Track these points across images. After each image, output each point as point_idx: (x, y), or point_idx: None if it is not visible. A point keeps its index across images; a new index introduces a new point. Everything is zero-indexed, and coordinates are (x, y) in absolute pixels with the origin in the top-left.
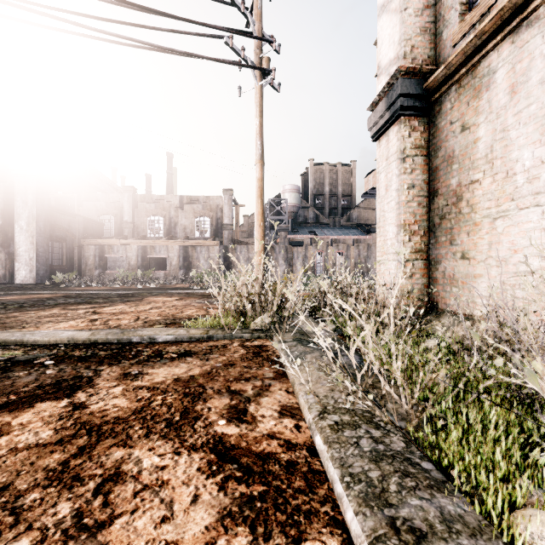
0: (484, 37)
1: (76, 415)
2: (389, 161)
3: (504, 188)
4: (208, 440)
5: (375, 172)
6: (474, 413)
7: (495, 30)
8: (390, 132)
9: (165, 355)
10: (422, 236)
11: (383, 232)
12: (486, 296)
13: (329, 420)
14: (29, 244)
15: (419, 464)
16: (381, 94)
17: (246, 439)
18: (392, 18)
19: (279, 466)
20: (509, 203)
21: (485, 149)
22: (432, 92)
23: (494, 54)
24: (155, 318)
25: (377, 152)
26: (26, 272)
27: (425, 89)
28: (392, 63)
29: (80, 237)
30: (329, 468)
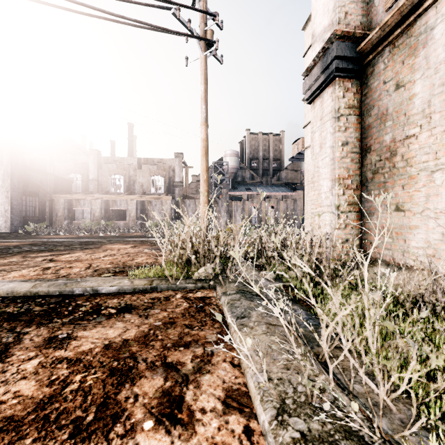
0: None
1: None
2: (323, 120)
3: (444, 141)
4: None
5: (300, 140)
6: None
7: None
8: (324, 94)
9: (103, 311)
10: (355, 189)
11: (317, 186)
12: (423, 247)
13: (291, 428)
14: (4, 198)
15: None
16: (315, 59)
17: None
18: None
19: None
20: None
21: (422, 104)
22: (365, 55)
23: (432, 10)
24: (106, 266)
25: (311, 113)
26: (2, 222)
27: (358, 52)
28: (327, 30)
29: (51, 192)
30: None
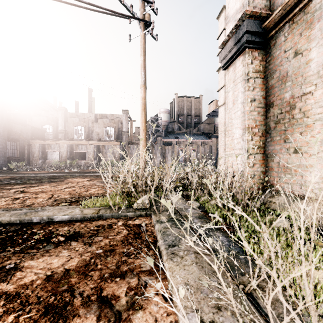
0: None
1: None
2: (236, 82)
3: None
4: None
5: (214, 102)
6: None
7: None
8: (236, 61)
9: (53, 239)
10: (261, 136)
11: (231, 133)
12: (318, 182)
13: None
14: None
15: None
16: (229, 34)
17: None
18: None
19: None
20: None
21: (317, 67)
22: (269, 30)
23: None
24: (64, 197)
25: (226, 77)
26: None
27: (264, 28)
28: (238, 11)
29: (29, 139)
30: None
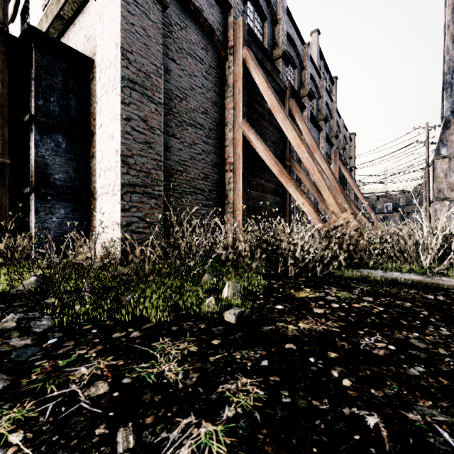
0: None
1: None
2: None
3: None
4: None
5: None
6: None
7: None
8: None
9: None
10: None
11: None
12: None
13: None
14: None
15: None
16: None
17: None
18: None
19: None
20: None
21: None
22: None
23: None
24: None
25: None
26: None
27: None
28: None
29: None
30: None
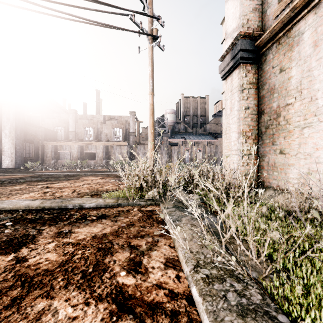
0: (296, 10)
1: (16, 267)
2: (233, 92)
3: (309, 108)
4: (111, 290)
5: (220, 102)
6: (310, 269)
7: (303, 6)
8: (233, 74)
9: (88, 218)
10: (254, 139)
11: (229, 136)
12: (297, 178)
13: (201, 273)
14: (10, 144)
15: (276, 318)
16: (227, 50)
17: (140, 289)
18: (235, 2)
19: (165, 316)
20: (313, 118)
21: (296, 83)
22: (260, 48)
23: (302, 21)
24: (85, 191)
25: (225, 86)
26: (9, 161)
27: (256, 46)
28: (235, 30)
29: (42, 140)
30: (205, 321)
